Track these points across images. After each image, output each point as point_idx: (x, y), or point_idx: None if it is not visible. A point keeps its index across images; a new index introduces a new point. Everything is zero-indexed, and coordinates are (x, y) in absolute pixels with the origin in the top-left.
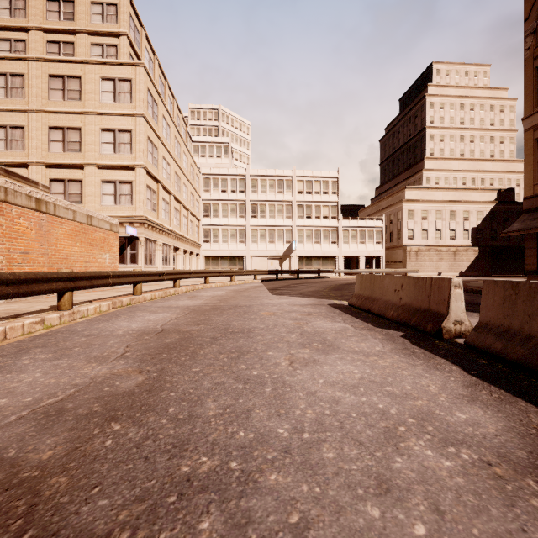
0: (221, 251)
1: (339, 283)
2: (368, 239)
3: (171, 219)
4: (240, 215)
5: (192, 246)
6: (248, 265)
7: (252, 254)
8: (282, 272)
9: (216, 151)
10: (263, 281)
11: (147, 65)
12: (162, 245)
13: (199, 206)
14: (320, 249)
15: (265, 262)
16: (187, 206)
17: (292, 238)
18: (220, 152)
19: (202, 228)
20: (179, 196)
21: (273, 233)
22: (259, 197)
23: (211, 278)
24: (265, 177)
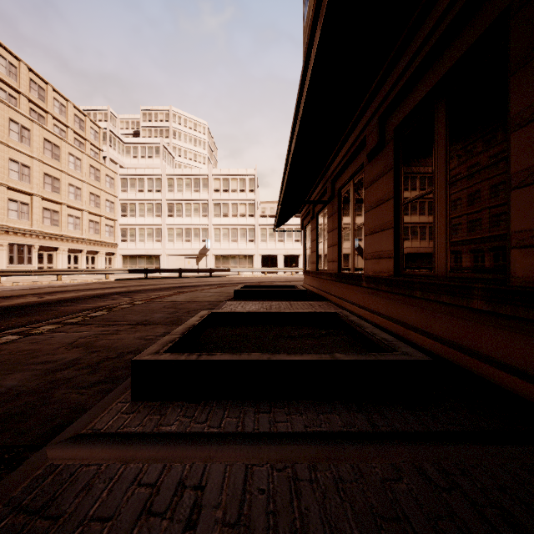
0: (137, 250)
1: (163, 283)
2: (287, 238)
3: (33, 220)
4: (157, 214)
5: (93, 245)
6: (164, 263)
7: (168, 253)
8: (154, 271)
9: (148, 152)
10: (119, 280)
11: (3, 70)
12: (11, 244)
13: (116, 206)
14: (237, 247)
15: (181, 261)
16: (77, 206)
17: (209, 236)
18: (152, 152)
19: (119, 227)
20: (57, 197)
21: (190, 232)
22: (175, 197)
23: (86, 277)
24: (181, 176)
